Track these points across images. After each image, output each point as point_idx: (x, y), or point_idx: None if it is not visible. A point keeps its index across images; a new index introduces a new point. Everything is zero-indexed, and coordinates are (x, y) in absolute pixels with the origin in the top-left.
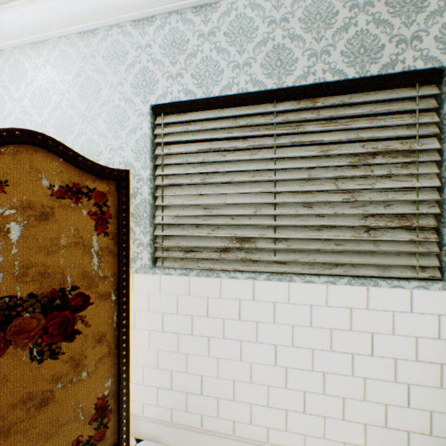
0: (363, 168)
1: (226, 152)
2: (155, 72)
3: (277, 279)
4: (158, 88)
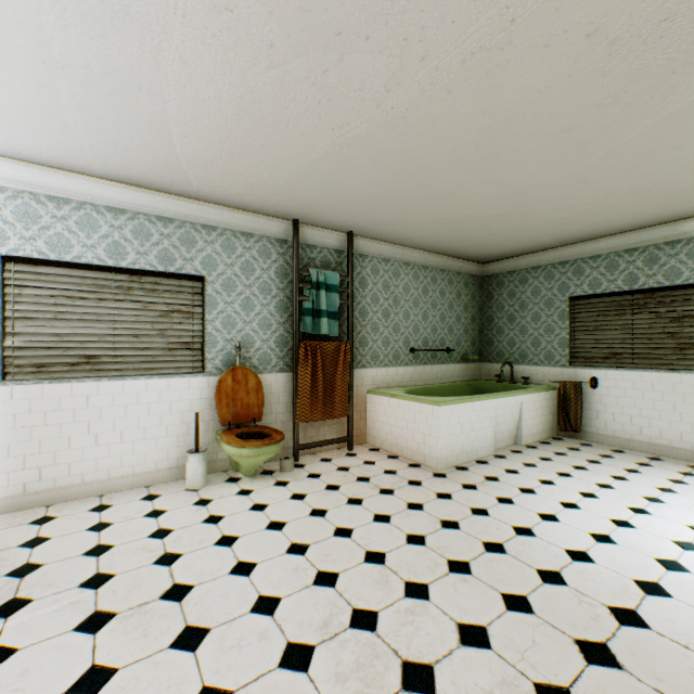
0: (169, 318)
1: (77, 299)
2: (8, 230)
3: (117, 380)
4: (11, 243)
